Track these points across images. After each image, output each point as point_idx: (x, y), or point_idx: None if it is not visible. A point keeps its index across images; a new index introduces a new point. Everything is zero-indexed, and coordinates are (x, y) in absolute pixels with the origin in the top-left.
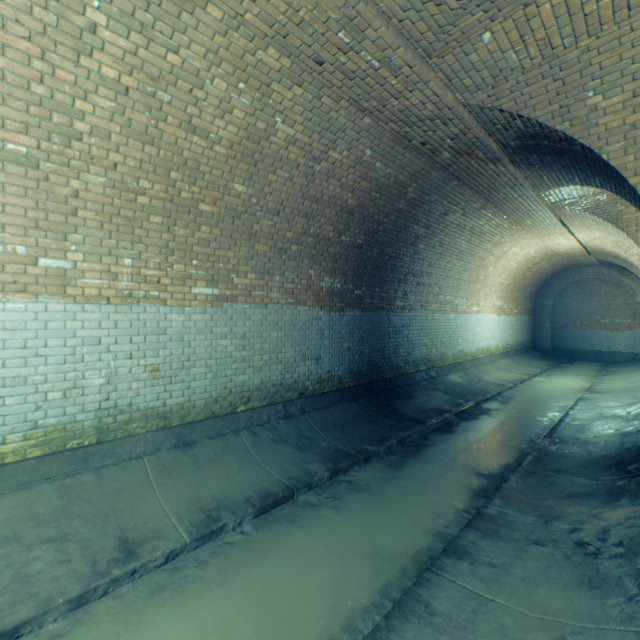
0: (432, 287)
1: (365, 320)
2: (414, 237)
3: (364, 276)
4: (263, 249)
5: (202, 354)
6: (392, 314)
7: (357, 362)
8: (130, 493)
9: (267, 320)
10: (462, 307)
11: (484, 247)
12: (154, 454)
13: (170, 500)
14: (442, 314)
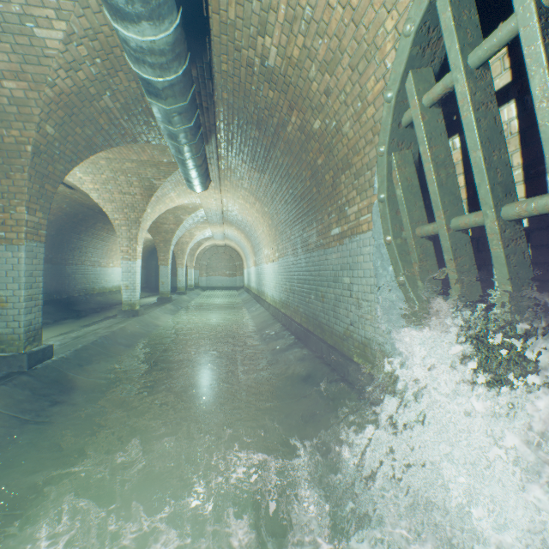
0: (88, 254)
1: (54, 269)
2: (80, 231)
3: (54, 248)
4: None
5: None
6: (68, 267)
7: (50, 289)
8: None
9: None
10: (105, 264)
11: (116, 236)
12: None
13: None
14: (94, 267)
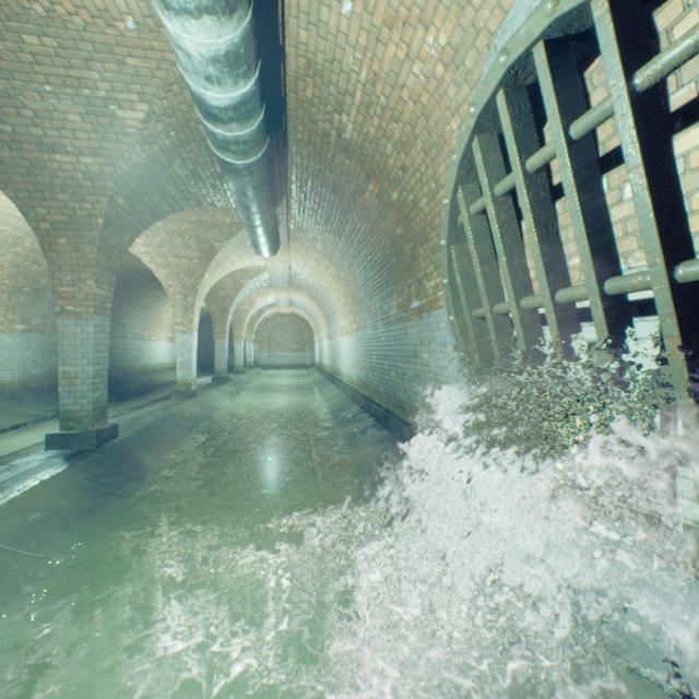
0: (129, 325)
1: None
2: (121, 298)
3: None
4: (46, 306)
5: (19, 358)
6: None
7: None
8: (13, 410)
9: (46, 342)
10: (147, 337)
11: (161, 303)
12: (7, 401)
13: (33, 411)
14: (135, 341)
